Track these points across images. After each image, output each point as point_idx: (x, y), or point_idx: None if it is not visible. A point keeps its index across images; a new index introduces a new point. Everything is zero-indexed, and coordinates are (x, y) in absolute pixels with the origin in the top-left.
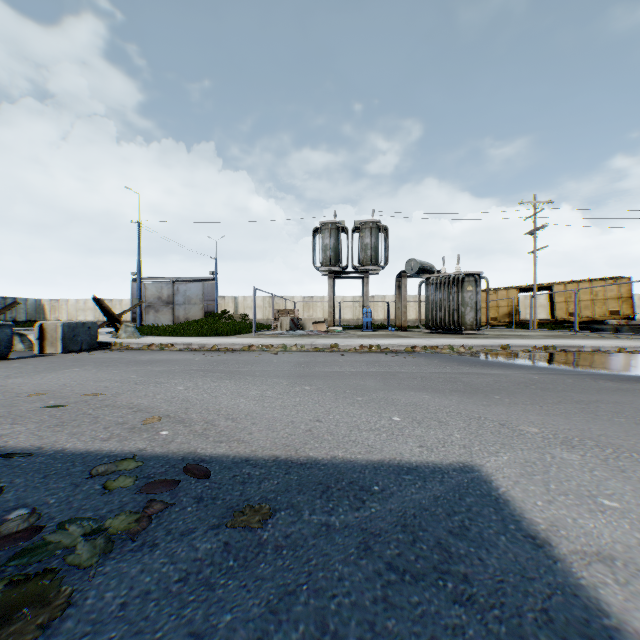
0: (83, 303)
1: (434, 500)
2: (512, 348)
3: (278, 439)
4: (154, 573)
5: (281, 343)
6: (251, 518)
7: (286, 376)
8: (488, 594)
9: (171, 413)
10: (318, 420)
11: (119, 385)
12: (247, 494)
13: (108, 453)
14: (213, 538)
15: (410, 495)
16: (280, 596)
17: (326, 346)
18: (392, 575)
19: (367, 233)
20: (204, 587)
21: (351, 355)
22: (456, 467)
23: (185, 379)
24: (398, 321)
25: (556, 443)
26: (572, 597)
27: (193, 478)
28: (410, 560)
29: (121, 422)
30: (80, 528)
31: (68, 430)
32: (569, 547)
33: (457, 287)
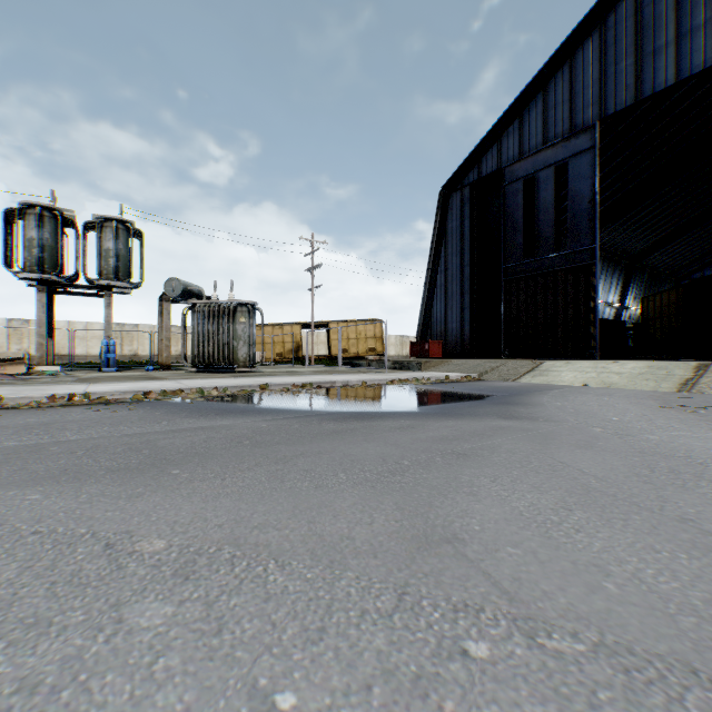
0: None
1: None
2: (272, 387)
3: None
4: None
5: None
6: None
7: None
8: None
9: None
10: None
11: None
12: None
13: None
14: None
15: None
16: None
17: None
18: None
19: (110, 234)
20: None
21: (15, 415)
22: None
23: None
24: (162, 357)
25: (167, 575)
26: None
27: None
28: None
29: None
30: None
31: None
32: None
33: (229, 317)
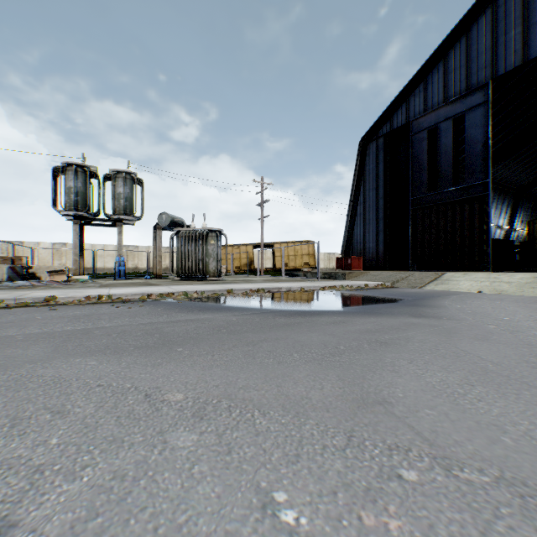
0: None
1: None
2: (236, 291)
3: None
4: None
5: None
6: None
7: None
8: None
9: None
10: None
11: None
12: None
13: None
14: None
15: None
16: None
17: (39, 299)
18: None
19: (121, 182)
20: None
21: (66, 309)
22: None
23: None
24: (155, 269)
25: (188, 416)
26: None
27: None
28: None
29: None
30: None
31: None
32: None
33: (203, 240)
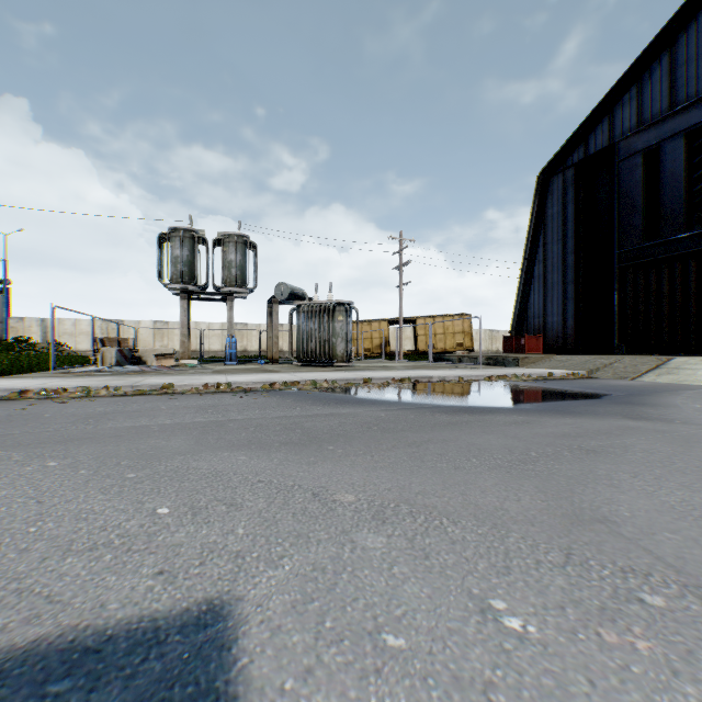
0: None
1: None
2: (374, 381)
3: None
4: None
5: (82, 385)
6: None
7: (37, 443)
8: None
9: None
10: None
11: None
12: None
13: None
14: None
15: None
16: None
17: (156, 387)
18: None
19: (231, 248)
20: None
21: (186, 398)
22: (191, 617)
23: None
24: (270, 353)
25: (368, 518)
26: None
27: None
28: None
29: None
30: None
31: None
32: None
33: (329, 316)
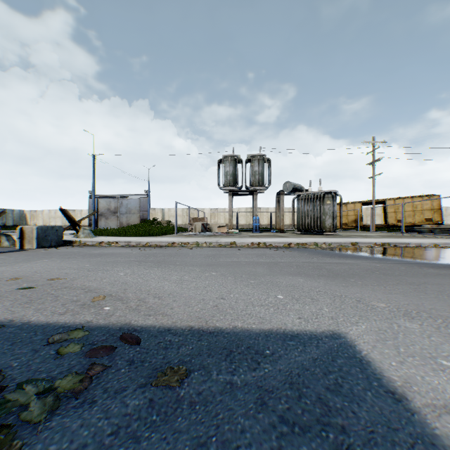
0: (54, 213)
1: (313, 361)
2: (359, 244)
3: (192, 313)
4: (91, 427)
5: (195, 241)
6: (171, 378)
7: (198, 265)
8: (363, 444)
9: (113, 293)
10: (222, 298)
11: (76, 272)
12: (168, 357)
13: (63, 324)
14: (140, 395)
15: (294, 357)
16: (194, 447)
17: (227, 243)
18: (284, 427)
19: (256, 163)
20: (131, 440)
21: (245, 249)
22: (327, 334)
23: (125, 267)
24: (278, 225)
25: (400, 315)
26: (431, 446)
27: (127, 344)
28: (298, 413)
29: (75, 300)
30: (35, 388)
31: (34, 306)
32: (422, 401)
33: (319, 201)
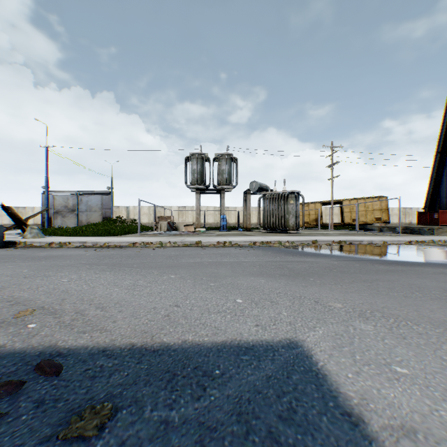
0: None
1: (266, 380)
2: (319, 242)
3: (138, 326)
4: None
5: (158, 241)
6: (88, 423)
7: (158, 267)
8: None
9: (47, 305)
10: (176, 305)
11: (8, 279)
12: (93, 391)
13: None
14: None
15: (246, 377)
16: None
17: (192, 242)
18: None
19: (223, 162)
20: None
21: (210, 249)
22: (284, 344)
23: (72, 272)
24: (245, 224)
25: (355, 316)
26: None
27: (43, 376)
28: None
29: None
30: None
31: None
32: (379, 422)
33: (284, 201)
